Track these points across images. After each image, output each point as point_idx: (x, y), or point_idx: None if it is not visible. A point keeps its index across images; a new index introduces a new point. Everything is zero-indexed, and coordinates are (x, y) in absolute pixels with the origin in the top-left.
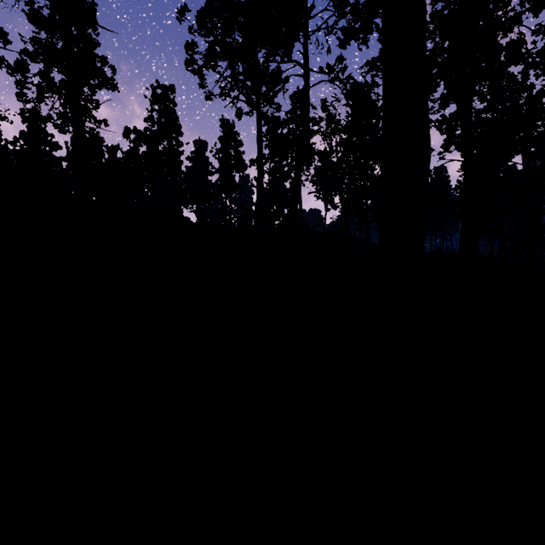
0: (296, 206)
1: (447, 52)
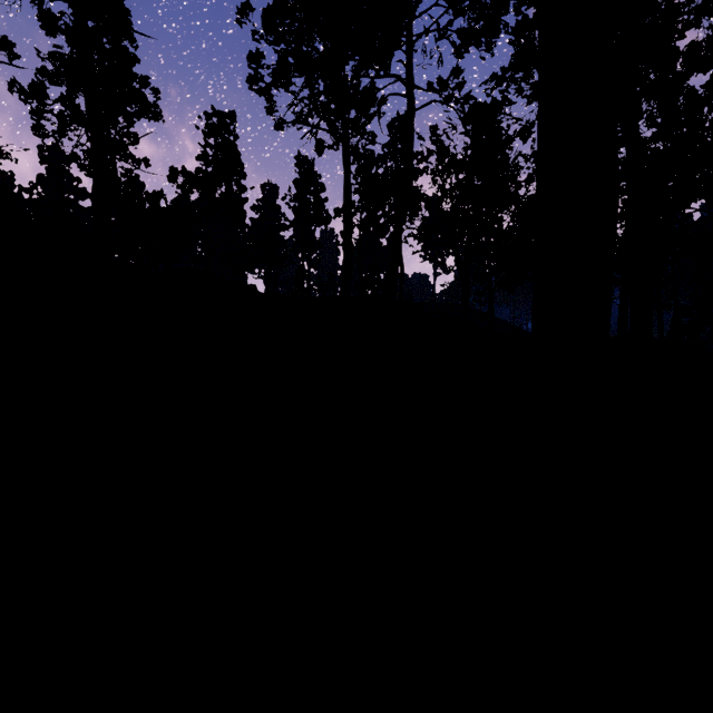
0: (396, 270)
1: None
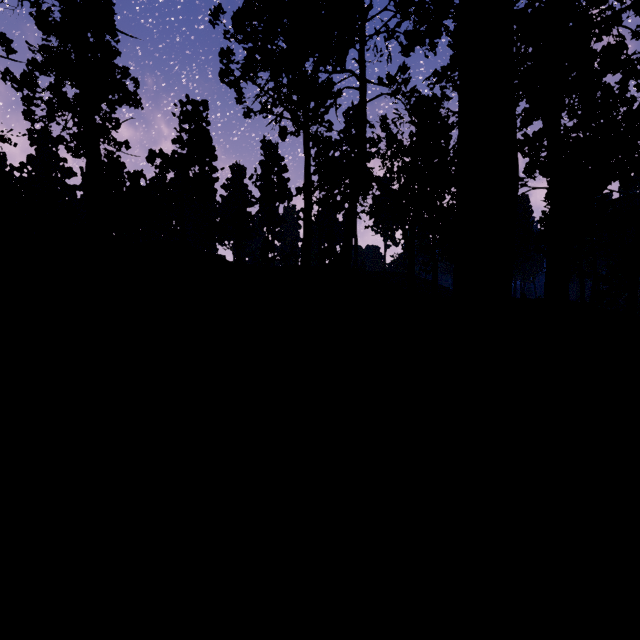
0: (351, 243)
1: (532, 58)
